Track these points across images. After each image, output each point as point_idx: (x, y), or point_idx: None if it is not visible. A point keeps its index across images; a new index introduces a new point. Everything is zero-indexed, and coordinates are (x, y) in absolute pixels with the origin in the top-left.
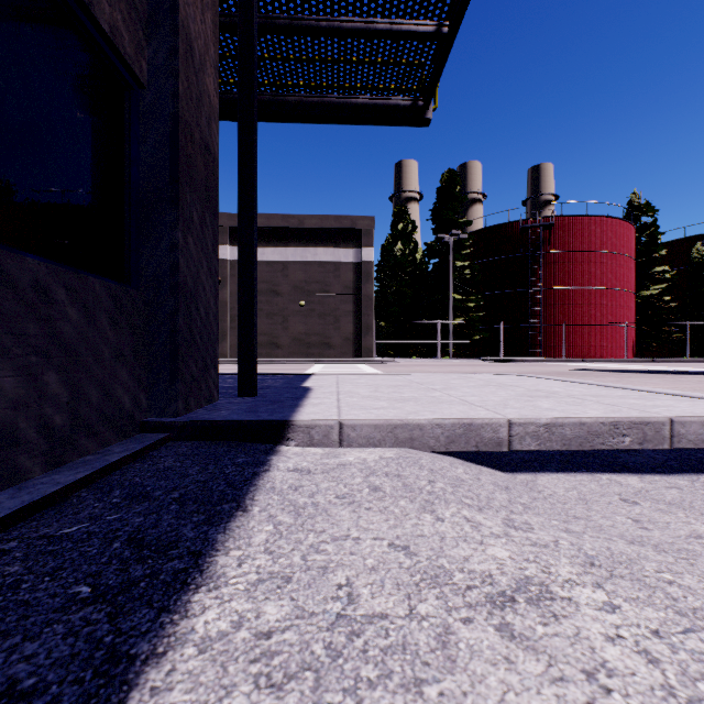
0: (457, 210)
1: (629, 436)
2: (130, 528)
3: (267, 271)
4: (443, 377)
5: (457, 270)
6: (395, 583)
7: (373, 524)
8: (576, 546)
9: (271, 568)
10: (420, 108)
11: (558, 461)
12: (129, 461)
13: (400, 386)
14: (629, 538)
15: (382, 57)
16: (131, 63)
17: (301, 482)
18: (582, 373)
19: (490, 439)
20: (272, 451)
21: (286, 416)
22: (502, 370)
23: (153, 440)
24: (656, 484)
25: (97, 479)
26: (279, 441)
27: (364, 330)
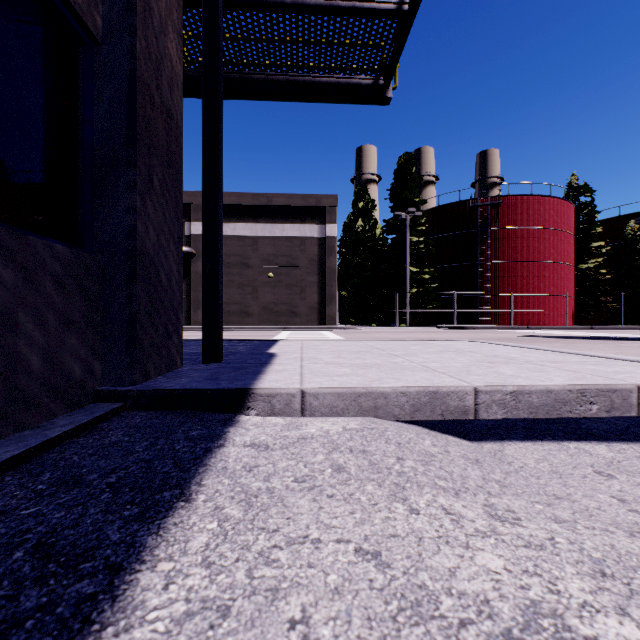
0: (412, 190)
1: (597, 403)
2: (44, 528)
3: (239, 245)
4: (403, 343)
5: (412, 244)
6: (365, 616)
7: (336, 518)
8: (576, 544)
9: (205, 591)
10: (381, 87)
11: (521, 428)
12: (73, 435)
13: (363, 352)
14: (625, 527)
15: (344, 36)
16: (82, 15)
17: (257, 460)
18: (529, 339)
19: (455, 407)
20: (230, 421)
21: (247, 384)
22: (455, 336)
23: (104, 411)
24: (625, 453)
25: (29, 458)
26: (239, 410)
27: (328, 300)
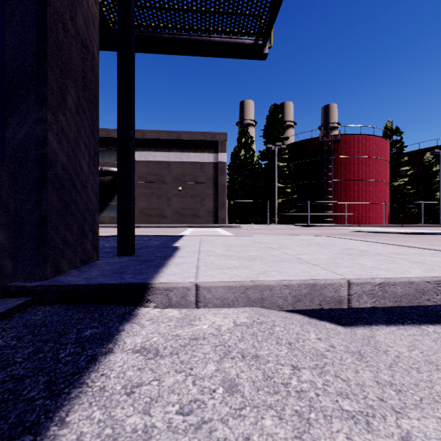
0: (279, 130)
1: None
2: None
3: (157, 167)
4: (276, 238)
5: (279, 168)
6: None
7: None
8: None
9: None
10: (260, 46)
11: (381, 311)
12: None
13: (247, 245)
14: None
15: (233, 3)
16: None
17: (142, 375)
18: (363, 234)
19: (331, 298)
20: (129, 315)
21: (148, 278)
22: (310, 232)
23: (6, 308)
24: None
25: None
26: (139, 303)
27: (220, 206)
